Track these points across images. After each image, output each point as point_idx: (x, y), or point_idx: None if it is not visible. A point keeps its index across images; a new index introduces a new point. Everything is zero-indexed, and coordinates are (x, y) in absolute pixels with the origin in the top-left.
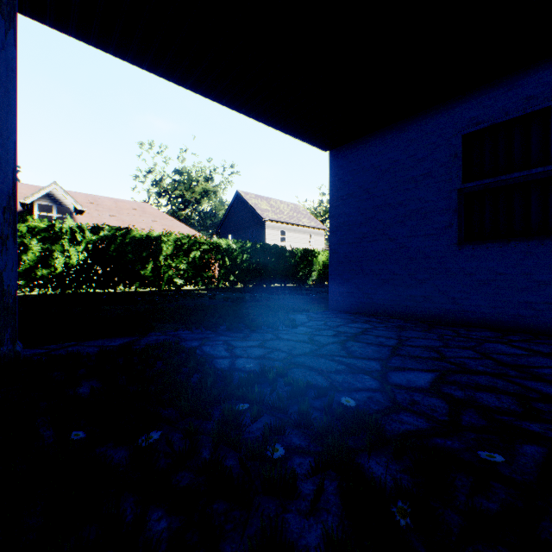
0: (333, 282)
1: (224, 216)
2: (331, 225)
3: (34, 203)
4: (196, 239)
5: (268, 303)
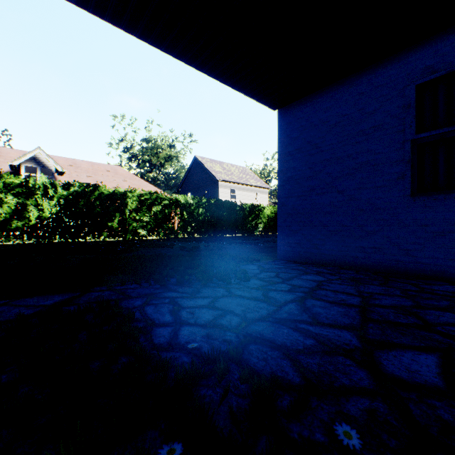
0: (281, 233)
1: (184, 177)
2: (280, 179)
3: (21, 165)
4: (157, 195)
5: (220, 252)
